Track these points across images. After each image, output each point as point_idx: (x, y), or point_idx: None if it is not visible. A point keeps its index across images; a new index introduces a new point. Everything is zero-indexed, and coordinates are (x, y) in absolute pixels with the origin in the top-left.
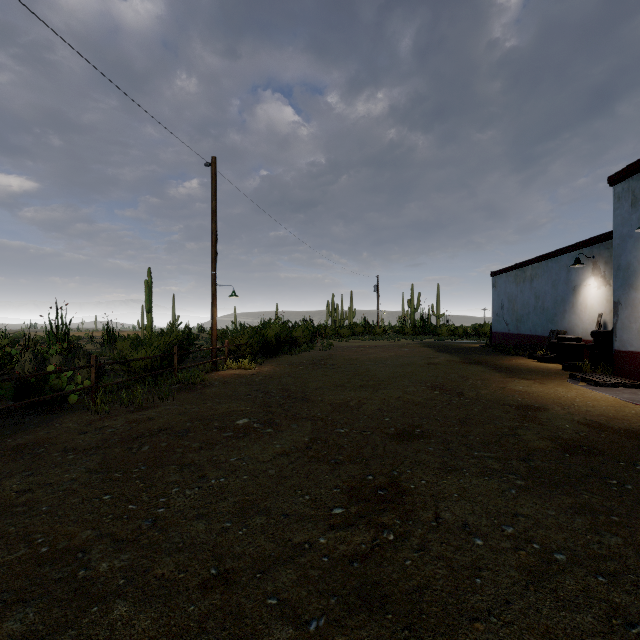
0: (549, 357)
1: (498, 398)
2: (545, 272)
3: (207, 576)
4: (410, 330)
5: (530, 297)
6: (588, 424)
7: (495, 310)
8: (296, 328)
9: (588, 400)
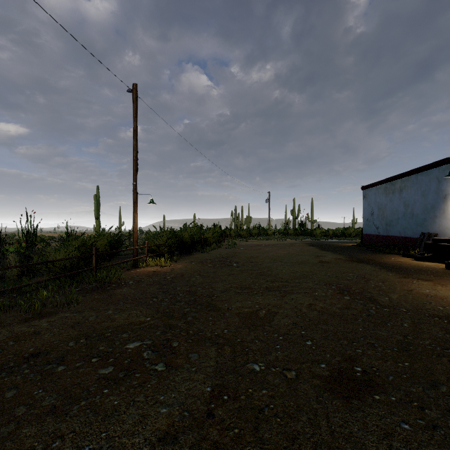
0: (426, 256)
1: (416, 306)
2: (414, 184)
3: None
4: (292, 232)
5: (399, 205)
6: None
7: (366, 216)
8: (207, 231)
9: None
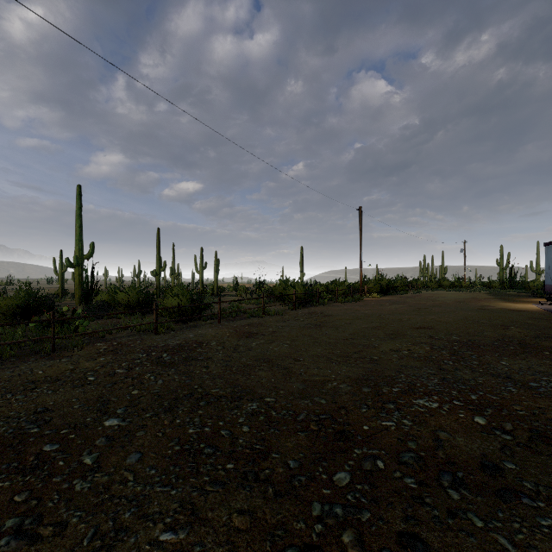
0: (550, 297)
1: (482, 305)
2: None
3: (394, 310)
4: (498, 285)
5: None
6: (500, 308)
7: (546, 270)
8: (396, 281)
9: (521, 306)
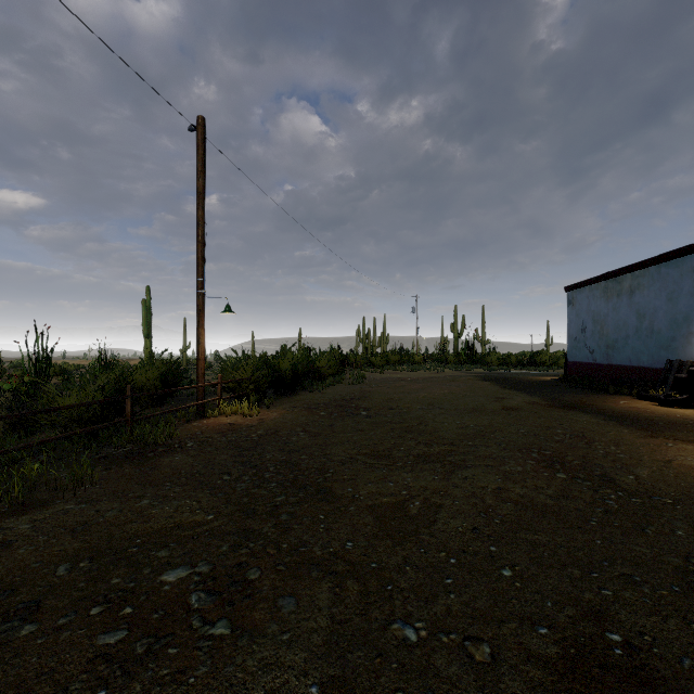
0: (679, 399)
1: (687, 492)
2: (655, 281)
3: None
4: (453, 358)
5: (629, 316)
6: None
7: (572, 334)
8: (320, 356)
9: None
